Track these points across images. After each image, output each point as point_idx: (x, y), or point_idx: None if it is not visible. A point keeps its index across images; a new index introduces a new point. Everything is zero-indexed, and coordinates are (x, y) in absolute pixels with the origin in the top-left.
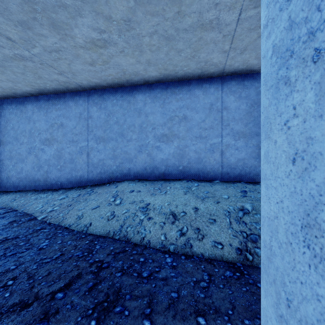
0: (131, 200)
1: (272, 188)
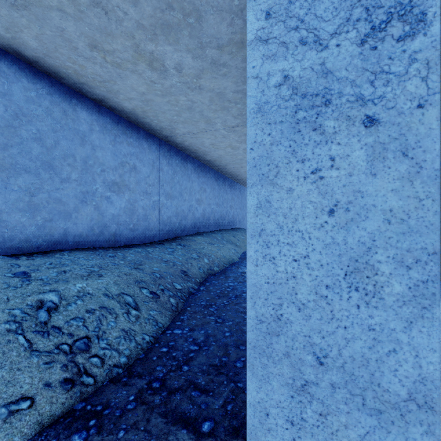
0: None
1: (283, 244)
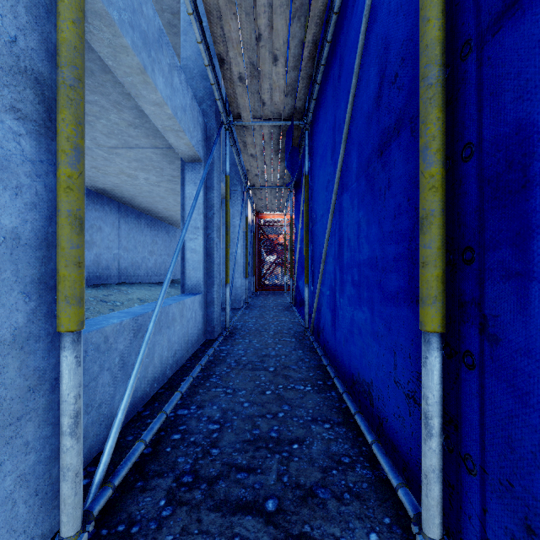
0: (124, 300)
1: None
